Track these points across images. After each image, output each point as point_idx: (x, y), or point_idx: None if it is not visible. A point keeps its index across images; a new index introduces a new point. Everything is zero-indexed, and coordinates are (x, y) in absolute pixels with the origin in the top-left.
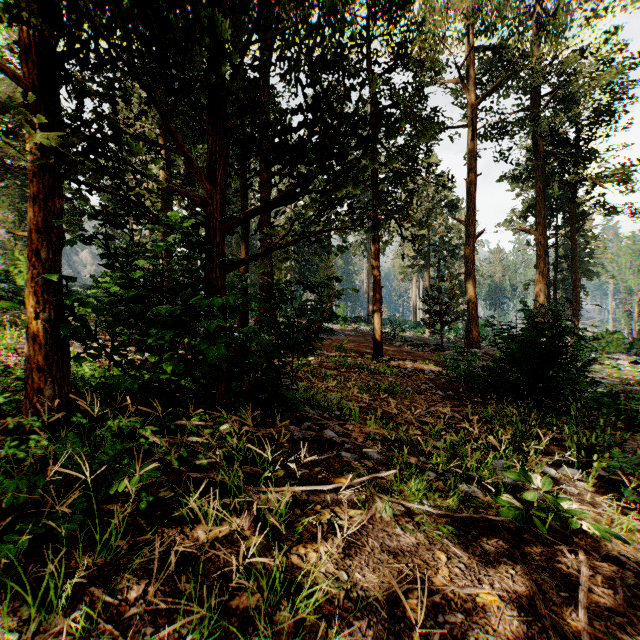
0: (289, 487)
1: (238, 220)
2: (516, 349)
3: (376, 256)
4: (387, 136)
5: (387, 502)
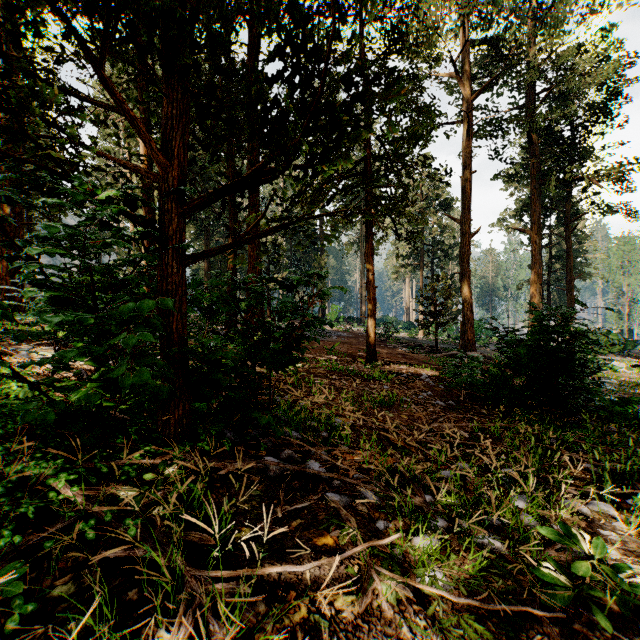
0: (250, 569)
1: (200, 202)
2: (524, 355)
3: (370, 254)
4: (387, 87)
5: (388, 581)
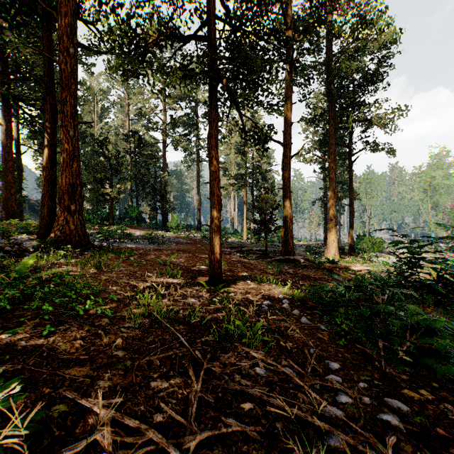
0: None
1: None
2: None
3: (214, 144)
4: None
5: None
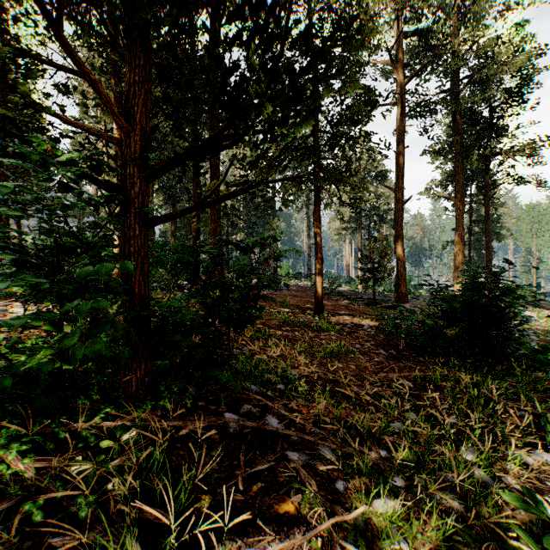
0: None
1: (161, 166)
2: (460, 310)
3: (317, 218)
4: (348, 49)
5: None
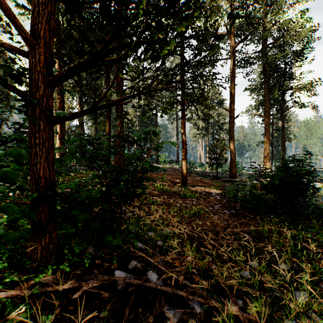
0: None
1: (63, 74)
2: (277, 184)
3: (183, 126)
4: None
5: None
